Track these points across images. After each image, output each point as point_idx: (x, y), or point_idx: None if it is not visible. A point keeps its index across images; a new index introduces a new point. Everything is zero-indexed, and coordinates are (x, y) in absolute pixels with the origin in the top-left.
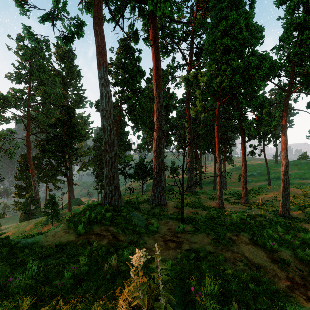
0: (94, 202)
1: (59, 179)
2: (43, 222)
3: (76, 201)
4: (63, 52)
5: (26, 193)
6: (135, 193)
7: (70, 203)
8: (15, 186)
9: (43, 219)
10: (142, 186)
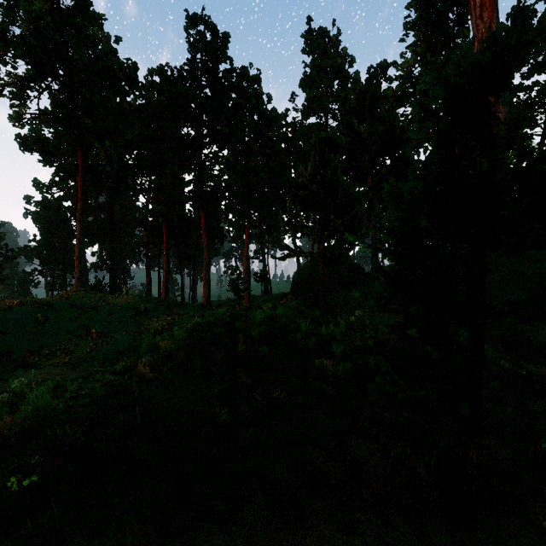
0: None
1: None
2: None
3: None
4: None
5: None
6: None
7: None
8: None
9: None
10: None
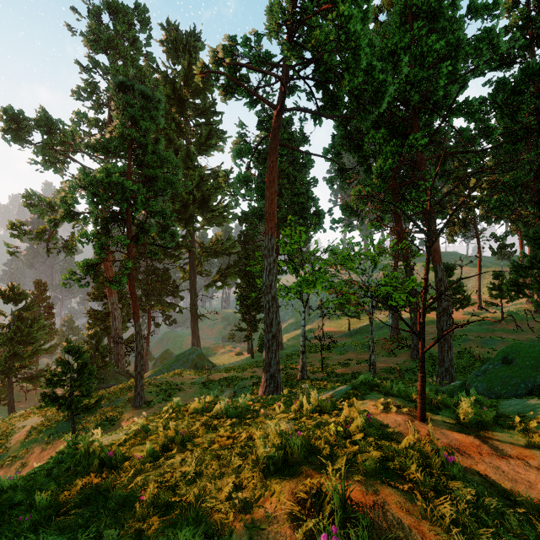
0: (56, 459)
1: (171, 303)
2: (61, 424)
3: (191, 357)
4: (178, 37)
5: (103, 328)
6: (334, 348)
7: (140, 371)
8: (88, 312)
9: (64, 413)
10: (421, 358)
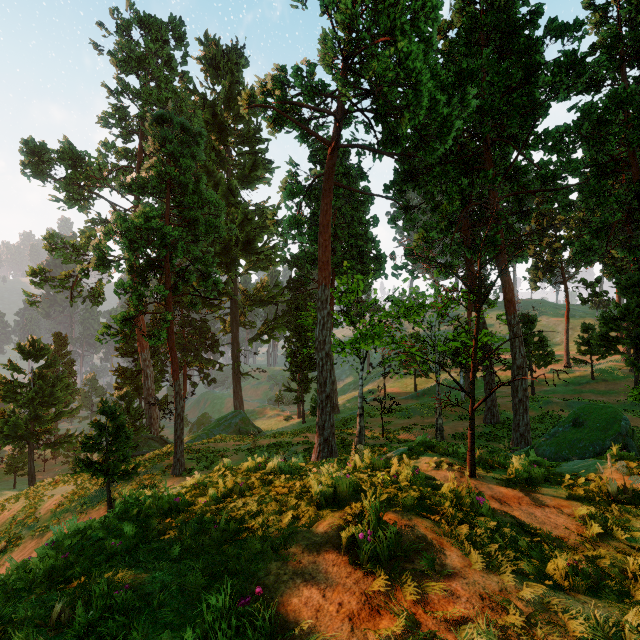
0: (122, 508)
1: (210, 360)
2: (95, 492)
3: (233, 421)
4: (218, 53)
5: (134, 388)
6: (397, 412)
7: (179, 435)
8: (116, 370)
9: (97, 481)
10: (471, 416)
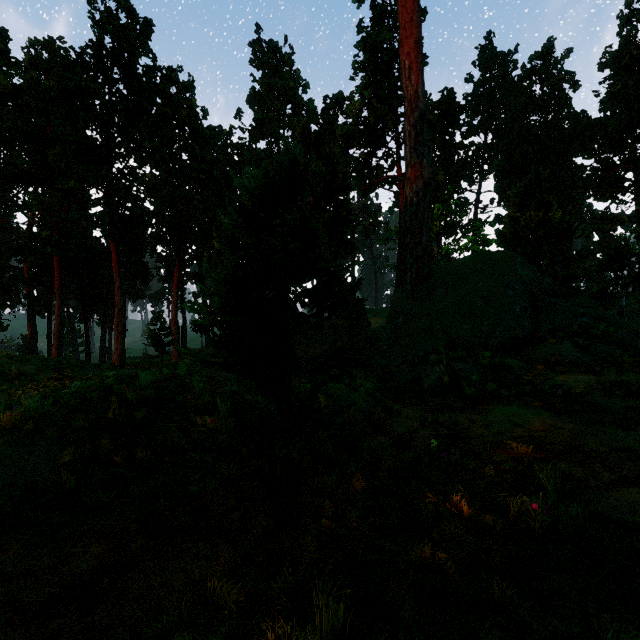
0: None
1: None
2: None
3: None
4: None
5: None
6: None
7: None
8: None
9: None
10: None
